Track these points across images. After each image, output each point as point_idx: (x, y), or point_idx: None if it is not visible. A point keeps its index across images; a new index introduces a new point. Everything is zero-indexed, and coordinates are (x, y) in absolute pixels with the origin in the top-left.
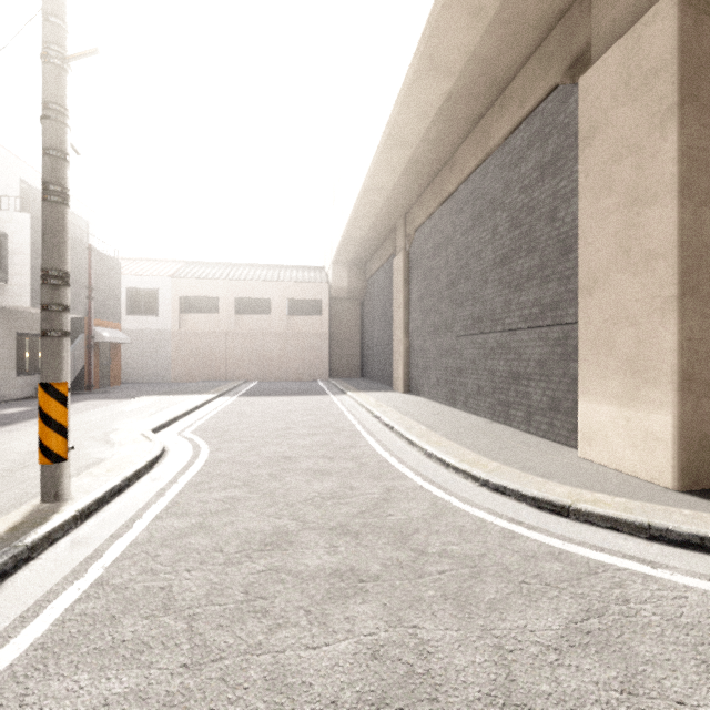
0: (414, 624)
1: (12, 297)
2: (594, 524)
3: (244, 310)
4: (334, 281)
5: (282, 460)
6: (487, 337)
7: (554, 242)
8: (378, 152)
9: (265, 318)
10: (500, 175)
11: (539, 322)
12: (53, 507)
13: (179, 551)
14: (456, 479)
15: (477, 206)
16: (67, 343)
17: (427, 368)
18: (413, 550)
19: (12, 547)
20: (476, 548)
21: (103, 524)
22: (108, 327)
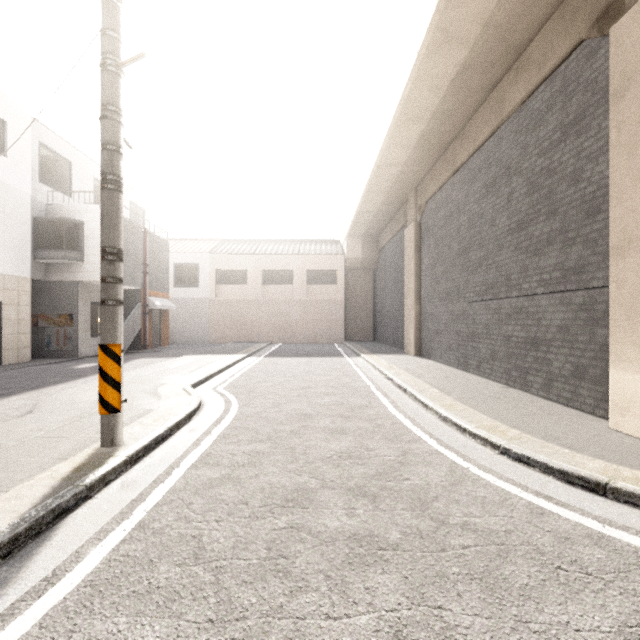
0: (438, 604)
1: (87, 273)
2: (637, 506)
3: (269, 280)
4: (348, 252)
5: (302, 418)
6: (502, 303)
7: (578, 203)
8: (391, 129)
9: (287, 288)
10: (517, 140)
11: (561, 286)
12: (109, 451)
13: (209, 501)
14: (474, 445)
15: (491, 174)
16: (120, 310)
17: (438, 333)
18: (433, 519)
19: (75, 486)
20: (501, 523)
21: (148, 469)
22: (159, 297)
